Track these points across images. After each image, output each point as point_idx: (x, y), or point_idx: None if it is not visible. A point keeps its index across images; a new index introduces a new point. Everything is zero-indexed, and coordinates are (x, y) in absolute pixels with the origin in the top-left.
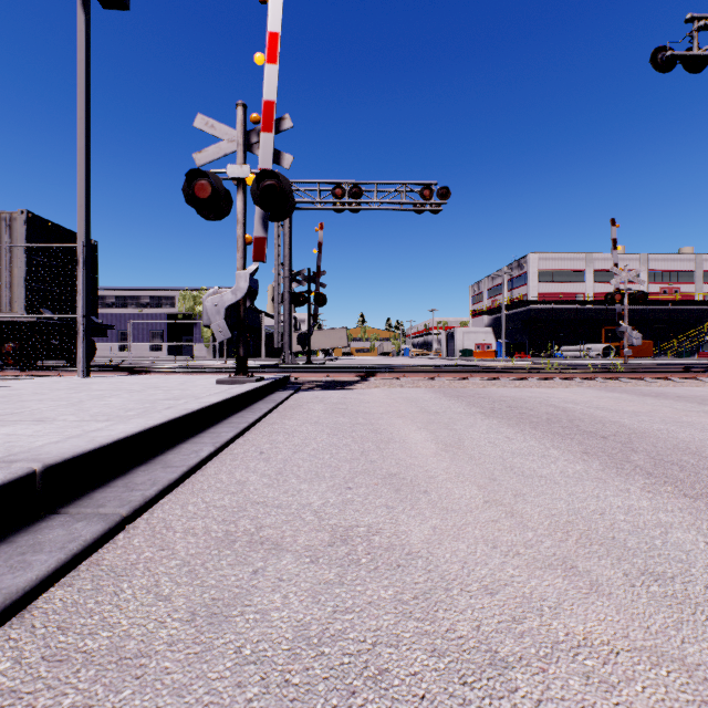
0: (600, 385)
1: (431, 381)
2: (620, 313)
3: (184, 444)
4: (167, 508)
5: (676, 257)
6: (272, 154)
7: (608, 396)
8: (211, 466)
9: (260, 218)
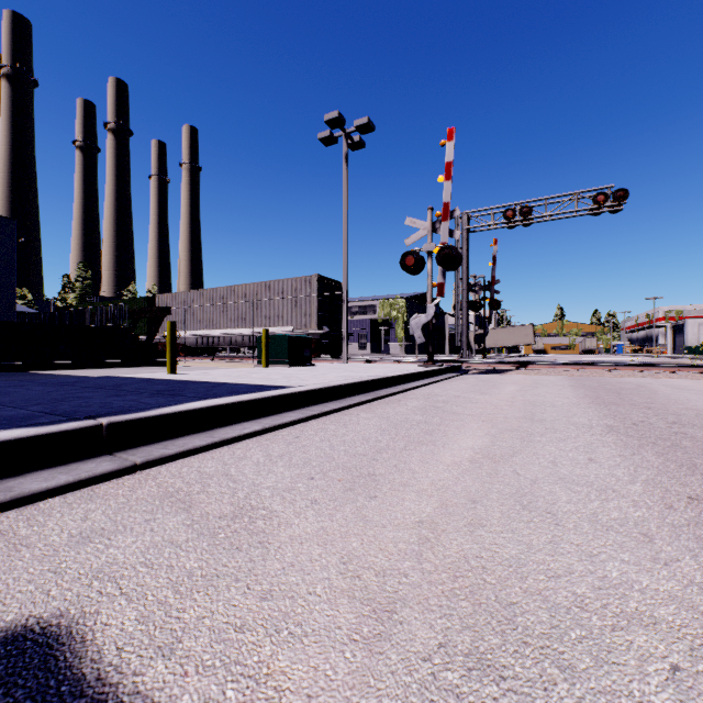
0: None
1: (574, 371)
2: None
3: (411, 383)
4: (412, 391)
5: None
6: (448, 233)
7: None
8: (422, 388)
9: (441, 272)
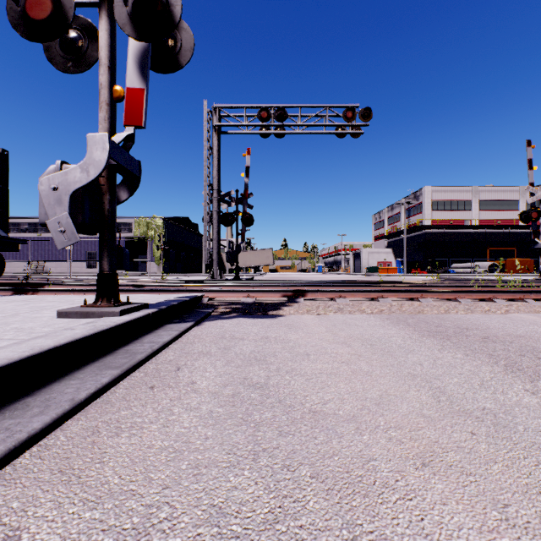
0: None
1: (375, 302)
2: (535, 231)
3: None
4: None
5: None
6: None
7: None
8: None
9: (135, 58)
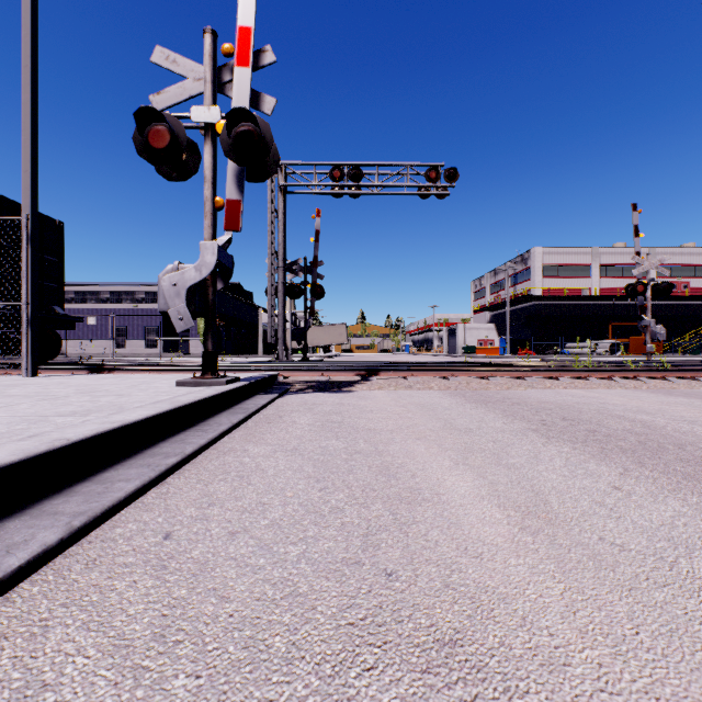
0: (648, 386)
1: (445, 381)
2: (642, 306)
3: (14, 518)
4: None
5: (685, 251)
6: (249, 94)
7: (677, 402)
8: (22, 593)
9: (234, 176)
